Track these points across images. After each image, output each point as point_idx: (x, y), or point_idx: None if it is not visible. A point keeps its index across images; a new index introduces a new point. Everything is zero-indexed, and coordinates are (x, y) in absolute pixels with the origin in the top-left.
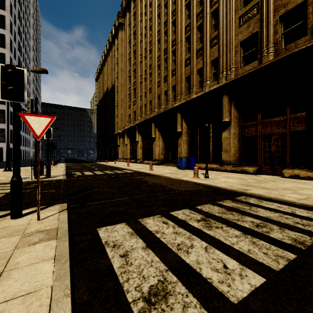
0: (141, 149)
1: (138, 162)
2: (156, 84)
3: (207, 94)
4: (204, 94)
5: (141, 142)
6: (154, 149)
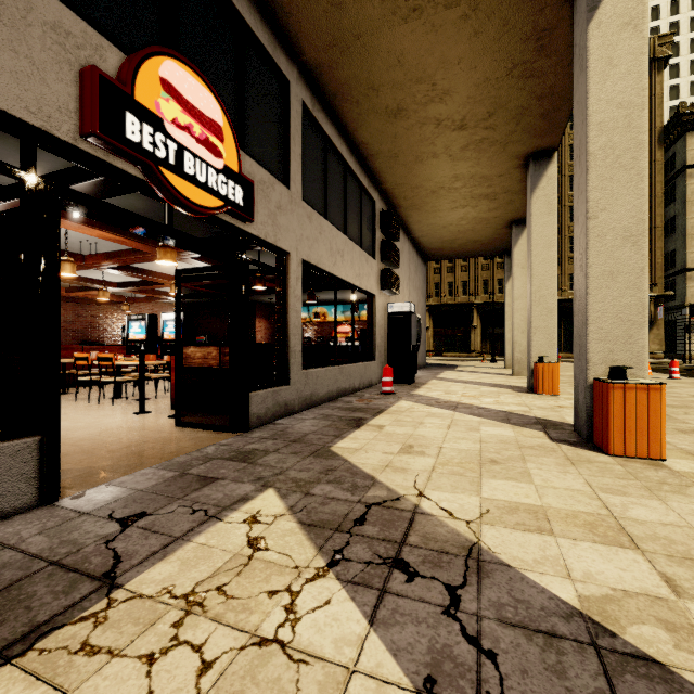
0: (432, 338)
1: (428, 355)
2: (480, 266)
3: (570, 300)
4: (567, 299)
5: (432, 328)
6: (474, 339)
